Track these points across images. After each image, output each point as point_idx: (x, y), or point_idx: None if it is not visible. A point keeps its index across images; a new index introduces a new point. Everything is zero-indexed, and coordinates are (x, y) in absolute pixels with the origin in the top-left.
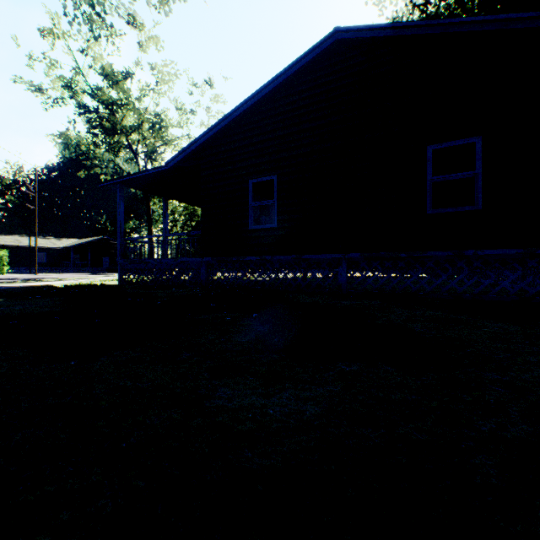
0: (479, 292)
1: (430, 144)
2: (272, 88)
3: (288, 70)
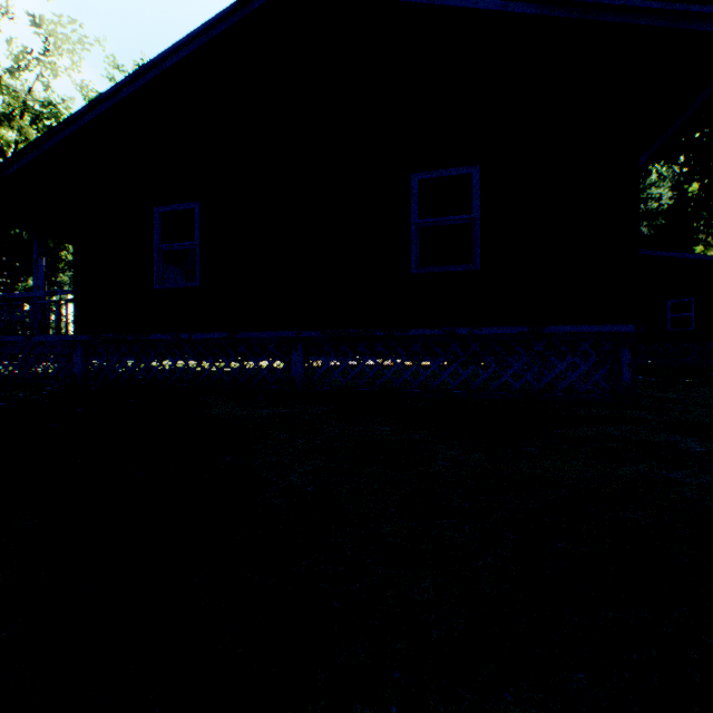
0: (477, 387)
1: (416, 172)
2: (184, 54)
3: (211, 29)
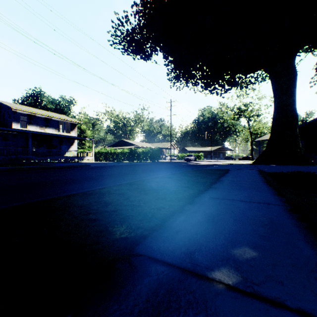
0: None
1: None
2: (301, 126)
3: (305, 123)
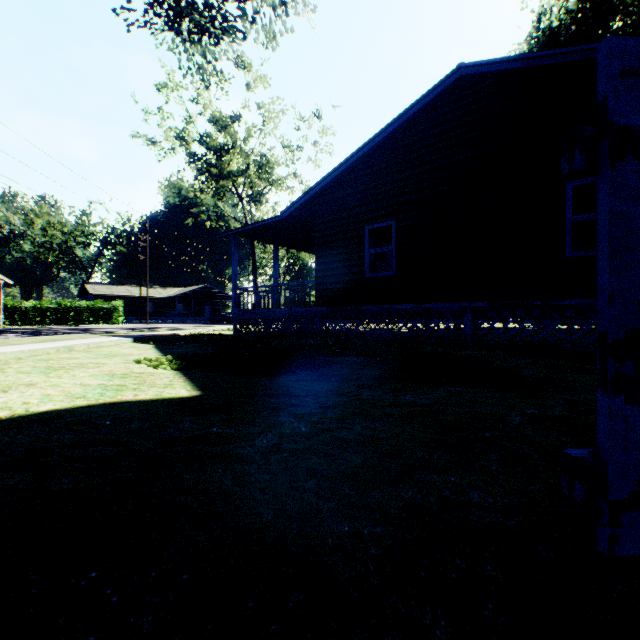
0: None
1: (570, 180)
2: (389, 131)
3: (408, 112)
